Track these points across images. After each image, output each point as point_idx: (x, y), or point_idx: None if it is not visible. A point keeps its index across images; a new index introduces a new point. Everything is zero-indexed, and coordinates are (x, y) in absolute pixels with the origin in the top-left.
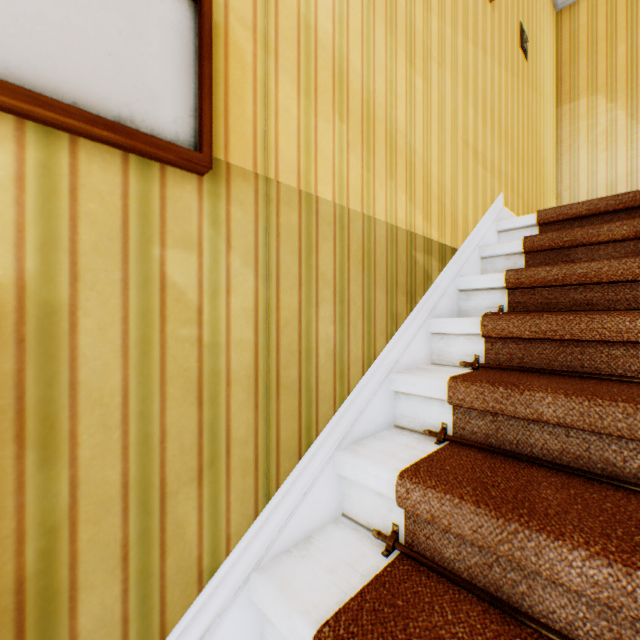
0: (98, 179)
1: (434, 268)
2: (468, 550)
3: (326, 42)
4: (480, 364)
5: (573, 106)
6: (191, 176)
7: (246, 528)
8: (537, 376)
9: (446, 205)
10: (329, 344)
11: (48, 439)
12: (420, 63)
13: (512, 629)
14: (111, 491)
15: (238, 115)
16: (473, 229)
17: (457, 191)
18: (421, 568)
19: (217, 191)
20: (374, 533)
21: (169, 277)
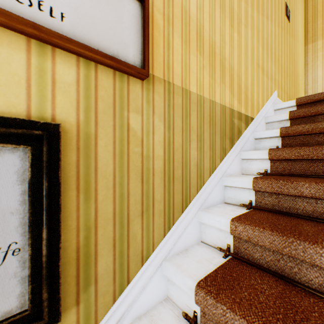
0: (104, 82)
1: (242, 127)
2: (267, 254)
3: (193, 18)
4: (267, 173)
5: (314, 44)
6: (139, 81)
7: (160, 241)
8: (299, 177)
9: (248, 96)
10: (195, 160)
11: (87, 190)
12: (236, 26)
13: (290, 287)
14: (109, 215)
15: (157, 53)
16: (261, 108)
17: (253, 89)
18: (242, 263)
19: (149, 87)
20: (218, 248)
21: (130, 125)
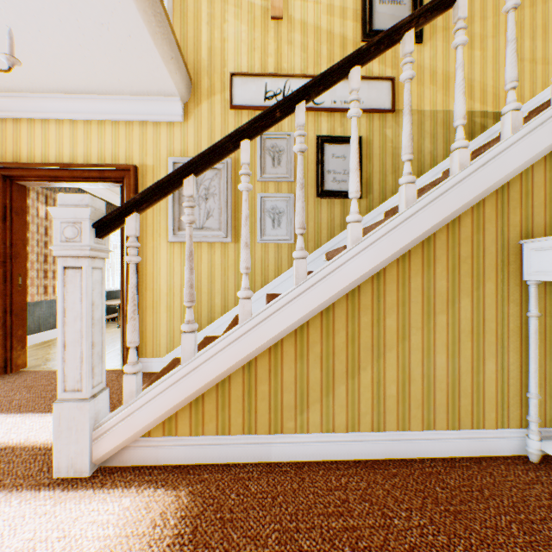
0: (375, 120)
1: (489, 123)
2: None
3: (427, 67)
4: None
5: None
6: (390, 115)
7: None
8: None
9: (500, 95)
10: (428, 150)
11: (369, 160)
12: (477, 45)
13: None
14: (377, 171)
15: (400, 99)
16: (530, 100)
17: None
18: None
19: (395, 116)
20: None
21: (386, 135)
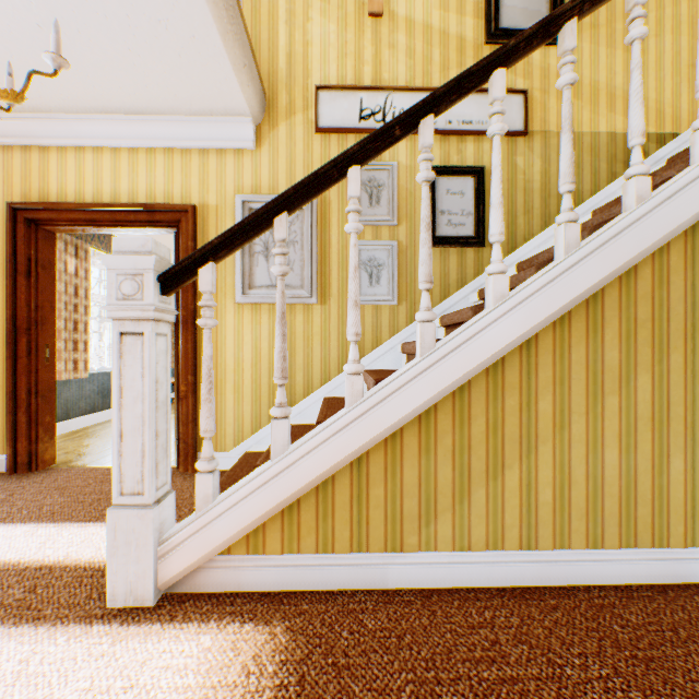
0: (502, 145)
1: (650, 149)
2: None
3: None
4: None
5: None
6: (522, 138)
7: (537, 234)
8: None
9: (665, 111)
10: None
11: None
12: None
13: None
14: (505, 211)
15: (535, 117)
16: None
17: (679, 100)
18: None
19: (528, 140)
20: None
21: (516, 164)
